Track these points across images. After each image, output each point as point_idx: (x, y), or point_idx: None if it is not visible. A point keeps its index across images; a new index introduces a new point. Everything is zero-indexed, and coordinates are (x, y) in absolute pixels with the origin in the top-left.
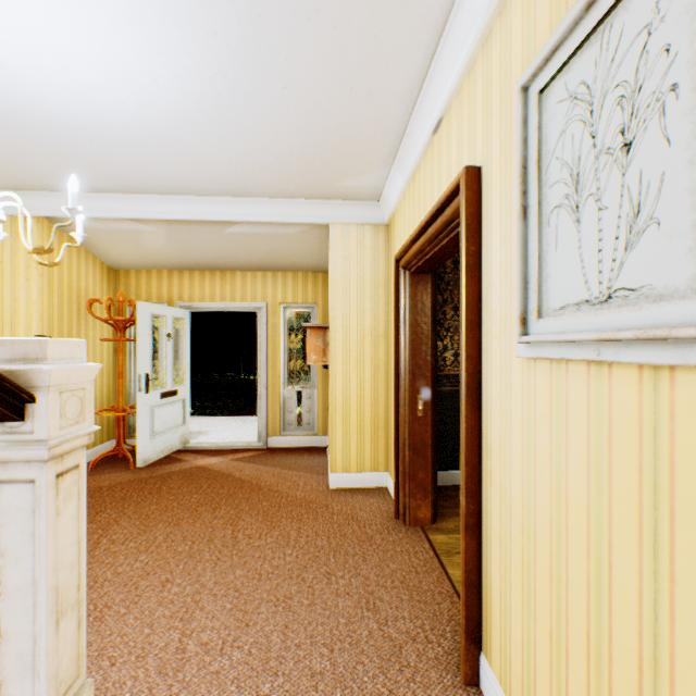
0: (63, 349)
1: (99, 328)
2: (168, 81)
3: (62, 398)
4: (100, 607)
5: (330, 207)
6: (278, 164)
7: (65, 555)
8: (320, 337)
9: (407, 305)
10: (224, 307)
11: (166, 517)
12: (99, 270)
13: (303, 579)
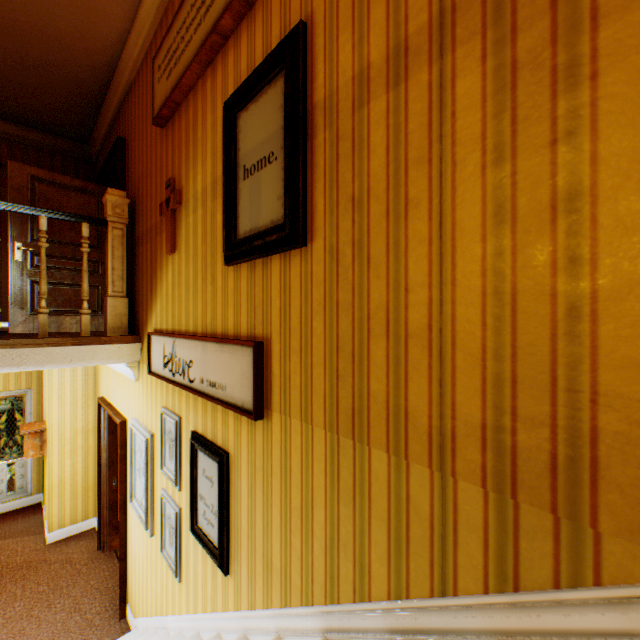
0: None
1: None
2: None
3: None
4: None
5: None
6: None
7: None
8: (38, 437)
9: (107, 427)
10: None
11: None
12: None
13: (33, 615)
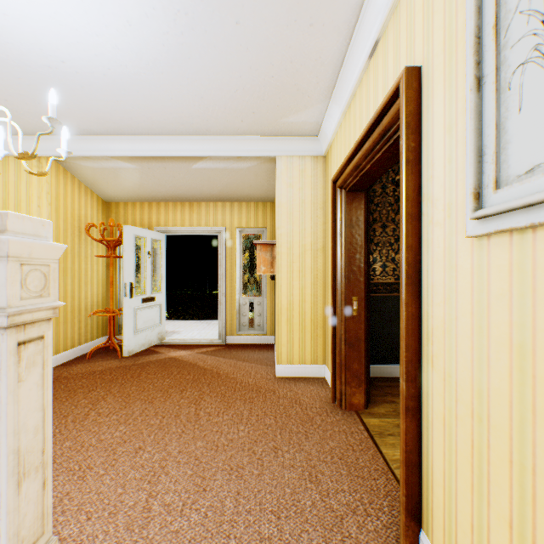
0: (25, 225)
1: (95, 248)
2: (138, 21)
3: (23, 270)
4: (83, 468)
5: (276, 142)
6: (233, 102)
7: (28, 419)
8: (268, 252)
9: (343, 219)
10: (192, 231)
11: (143, 396)
12: (95, 202)
13: (254, 451)
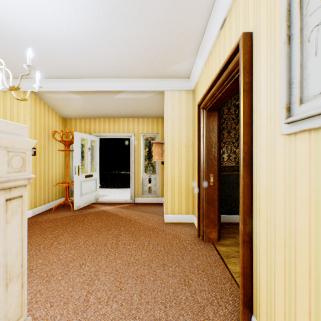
0: (11, 128)
1: (58, 145)
2: (81, 8)
3: (9, 155)
4: (49, 275)
5: (164, 82)
6: (139, 58)
7: (12, 246)
8: (159, 147)
9: (204, 127)
10: (114, 135)
11: (85, 233)
12: (58, 118)
13: (151, 266)
